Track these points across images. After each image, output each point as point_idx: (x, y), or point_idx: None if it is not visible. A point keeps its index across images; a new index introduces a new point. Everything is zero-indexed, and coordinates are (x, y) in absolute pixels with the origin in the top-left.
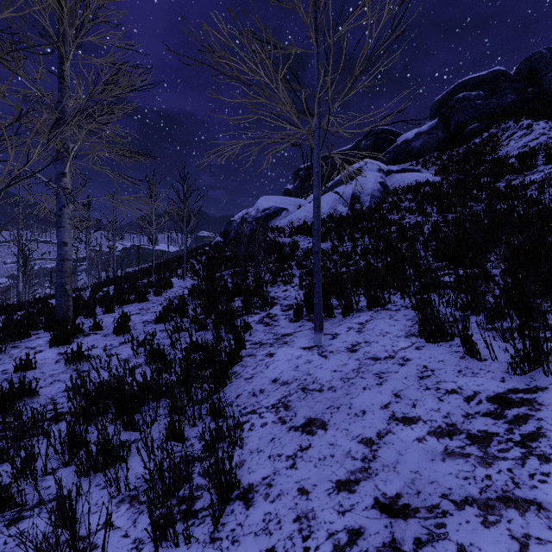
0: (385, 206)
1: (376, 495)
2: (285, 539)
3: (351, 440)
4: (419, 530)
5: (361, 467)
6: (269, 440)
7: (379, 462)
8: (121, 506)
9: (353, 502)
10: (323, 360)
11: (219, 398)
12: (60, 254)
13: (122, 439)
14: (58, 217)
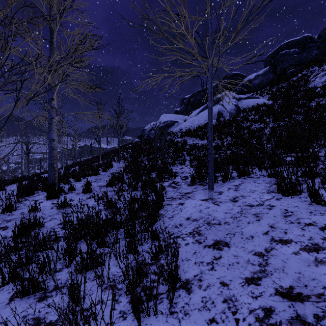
0: (238, 119)
1: (275, 287)
2: (220, 313)
3: (248, 253)
4: (315, 309)
5: (259, 269)
6: (192, 253)
7: (271, 267)
8: (106, 291)
9: (260, 291)
10: (216, 206)
11: (156, 228)
12: (51, 146)
13: (98, 252)
14: (49, 124)
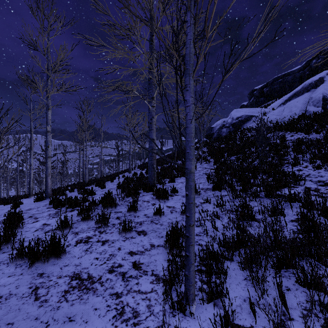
0: None
1: None
2: None
3: None
4: None
5: None
6: None
7: None
8: None
9: None
10: None
11: None
12: (151, 146)
13: (316, 298)
14: (150, 124)
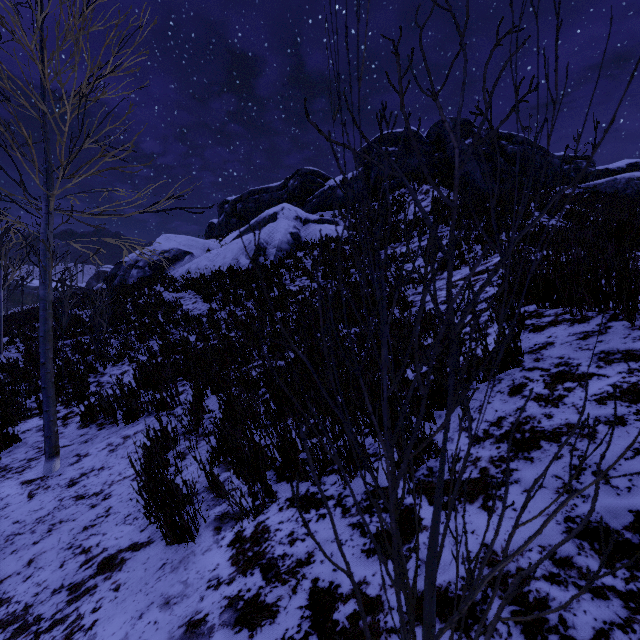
0: (289, 262)
1: None
2: None
3: None
4: None
5: None
6: None
7: None
8: None
9: None
10: (23, 503)
11: None
12: None
13: None
14: None
